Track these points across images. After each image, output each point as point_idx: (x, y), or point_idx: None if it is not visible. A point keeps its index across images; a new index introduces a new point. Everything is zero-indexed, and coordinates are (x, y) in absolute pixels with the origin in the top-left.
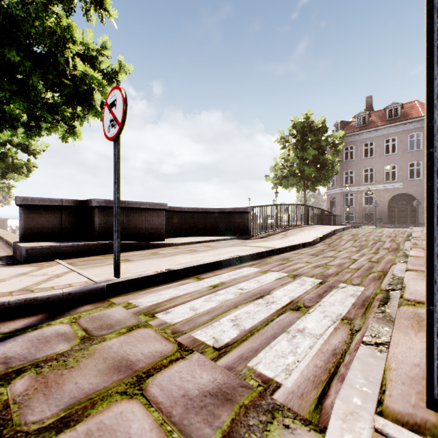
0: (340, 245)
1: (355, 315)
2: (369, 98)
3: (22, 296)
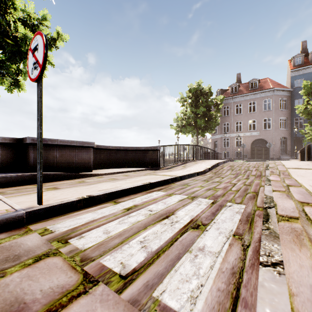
0: (223, 173)
1: (243, 230)
2: (238, 74)
3: None
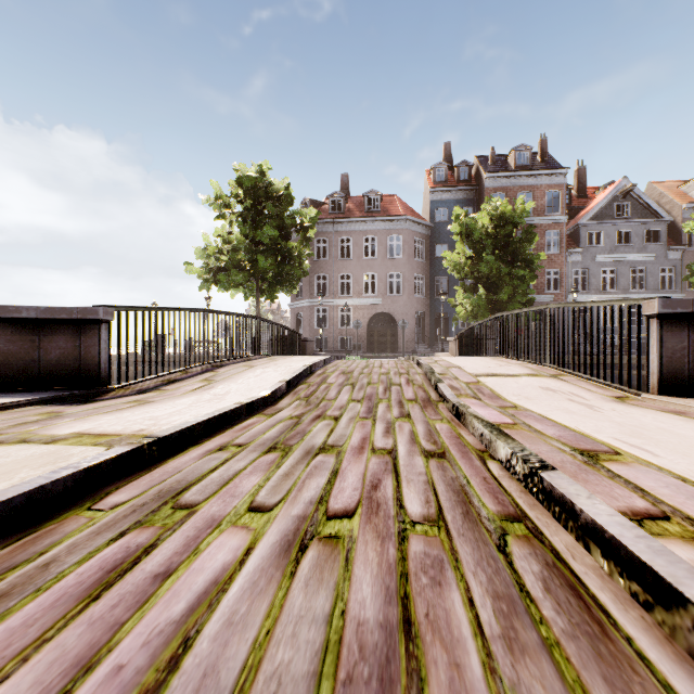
0: (330, 398)
1: None
2: (345, 176)
3: None
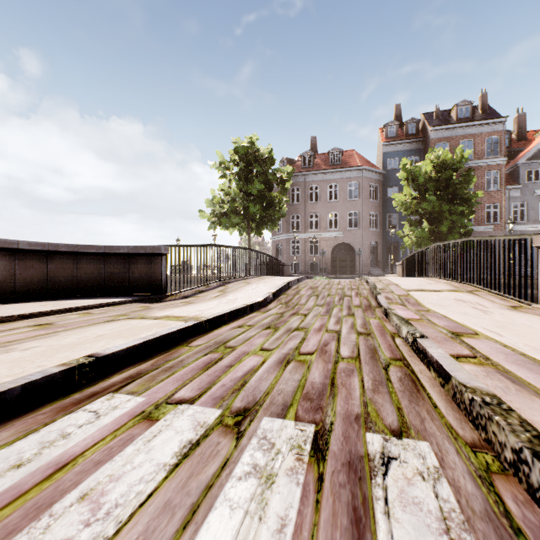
0: (301, 304)
1: None
2: (314, 138)
3: None
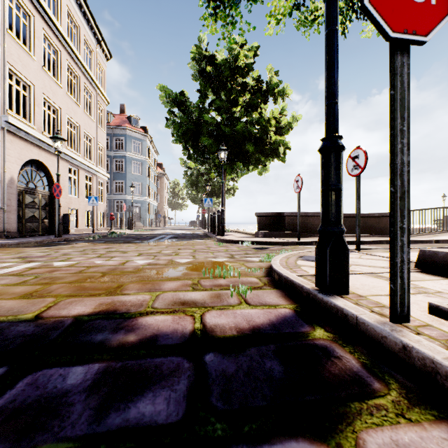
0: None
1: None
2: None
3: (275, 241)
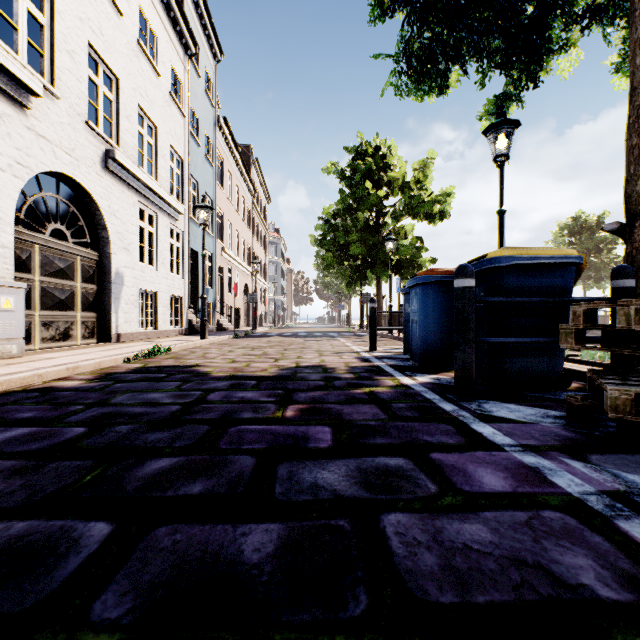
0: None
1: None
2: None
3: None
